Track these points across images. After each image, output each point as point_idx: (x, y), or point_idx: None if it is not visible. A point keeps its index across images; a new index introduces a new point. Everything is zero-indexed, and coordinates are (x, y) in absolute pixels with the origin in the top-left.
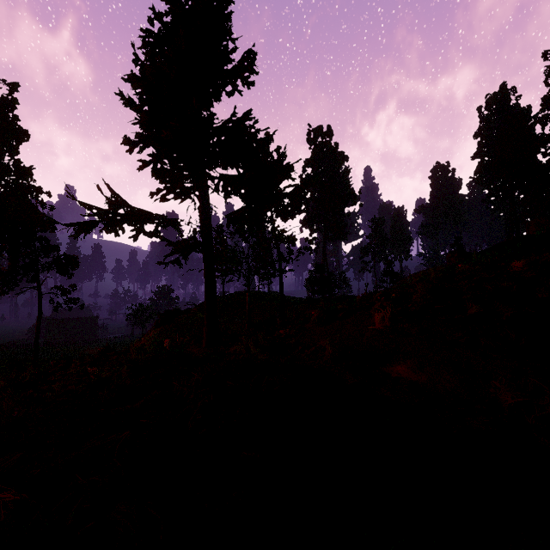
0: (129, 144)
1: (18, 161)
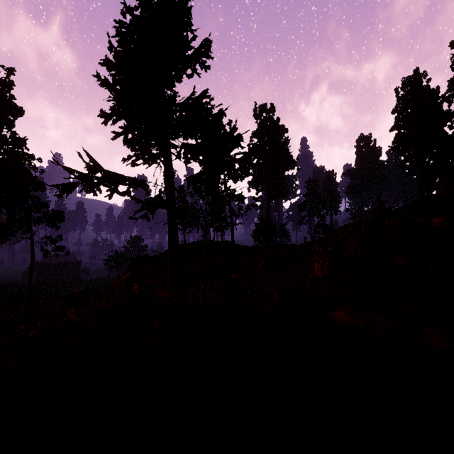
0: (104, 118)
1: (14, 132)
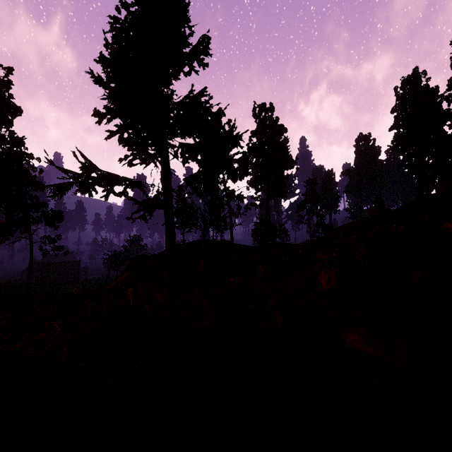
0: (98, 116)
1: (12, 132)
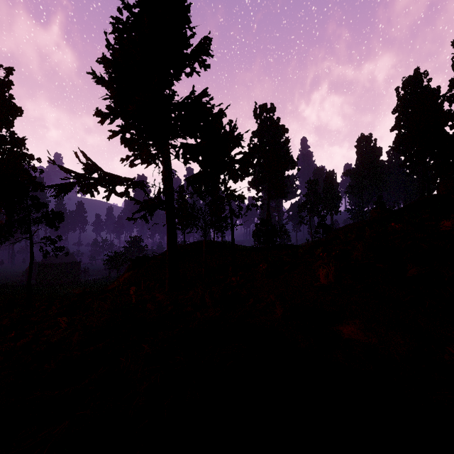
0: (100, 117)
1: (13, 132)
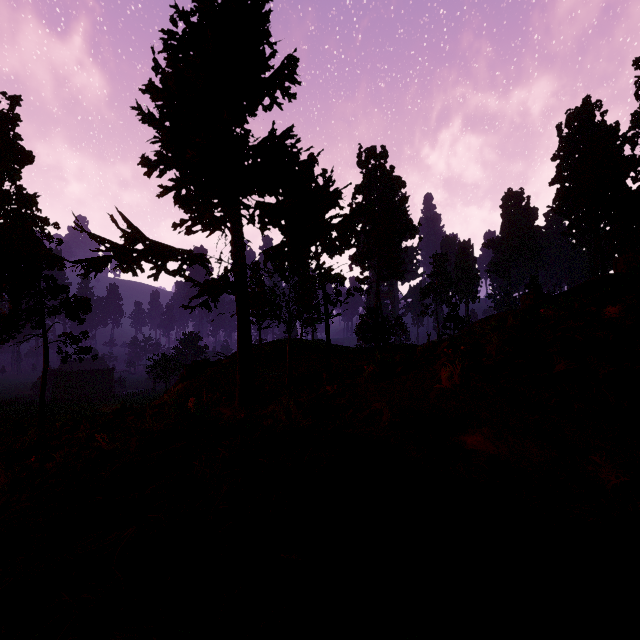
0: (147, 166)
1: (20, 187)
